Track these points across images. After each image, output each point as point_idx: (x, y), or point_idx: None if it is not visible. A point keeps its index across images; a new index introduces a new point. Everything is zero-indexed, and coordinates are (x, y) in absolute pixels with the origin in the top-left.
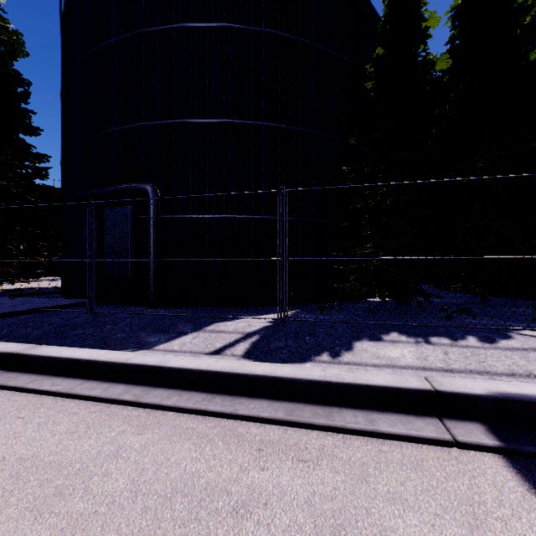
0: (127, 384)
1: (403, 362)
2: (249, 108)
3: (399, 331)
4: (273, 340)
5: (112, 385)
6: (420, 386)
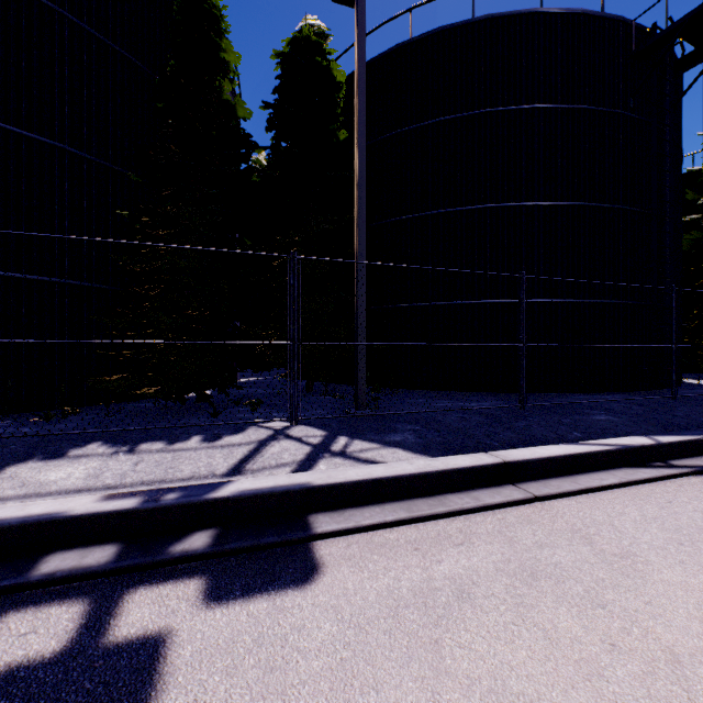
0: None
1: (57, 485)
2: None
3: (109, 440)
4: None
5: None
6: None
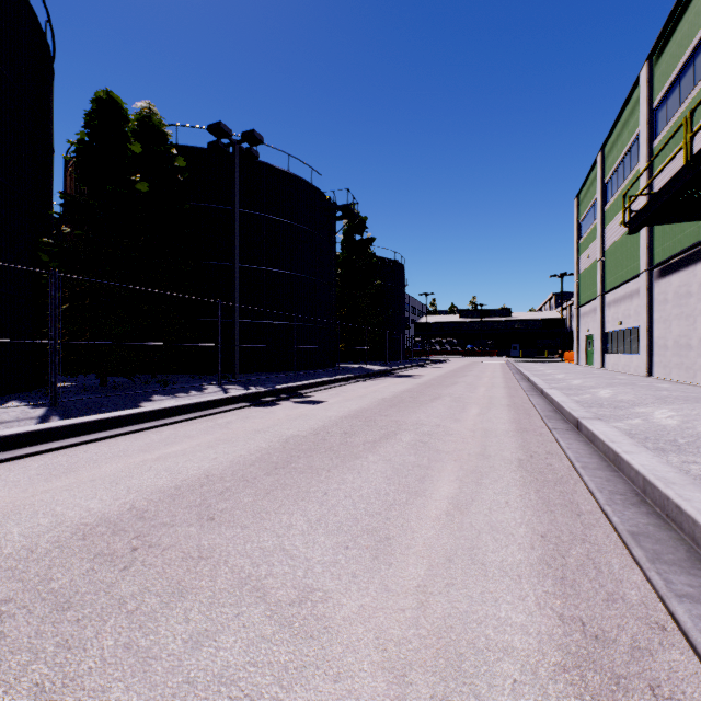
0: (98, 433)
1: None
2: None
3: (157, 394)
4: (78, 416)
5: (90, 435)
6: (226, 396)
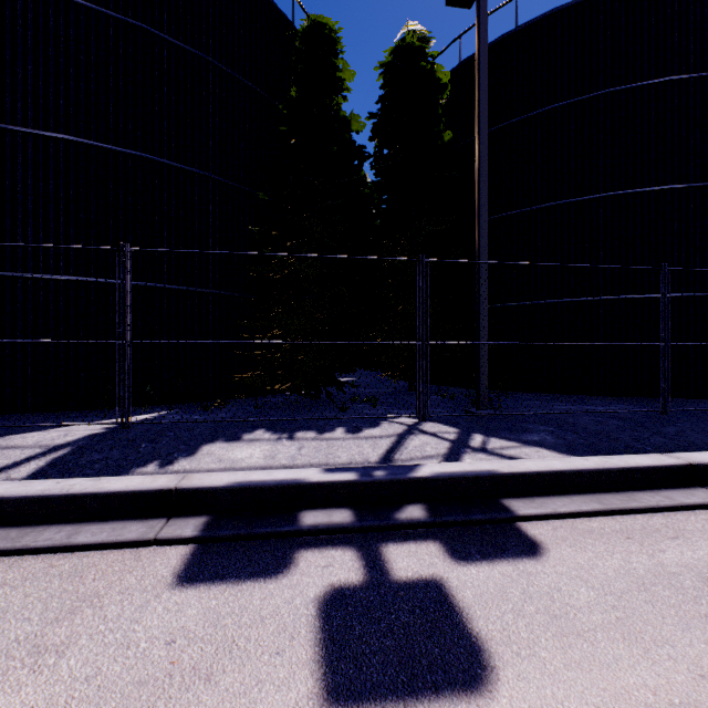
0: None
1: (246, 463)
2: (107, 126)
3: (269, 427)
4: (90, 452)
5: None
6: (159, 486)
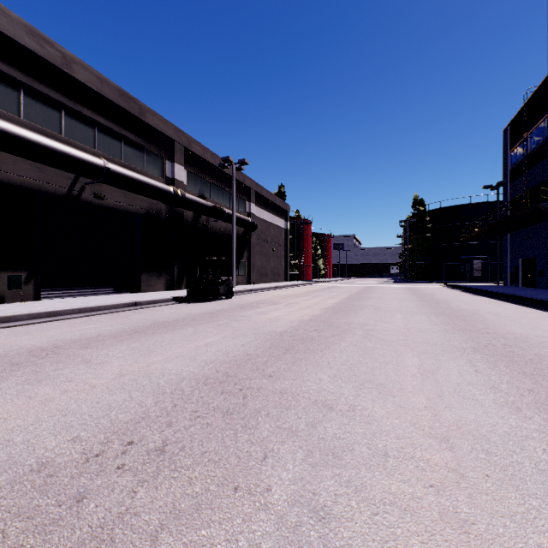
0: None
1: None
2: None
3: None
4: None
5: None
6: None
